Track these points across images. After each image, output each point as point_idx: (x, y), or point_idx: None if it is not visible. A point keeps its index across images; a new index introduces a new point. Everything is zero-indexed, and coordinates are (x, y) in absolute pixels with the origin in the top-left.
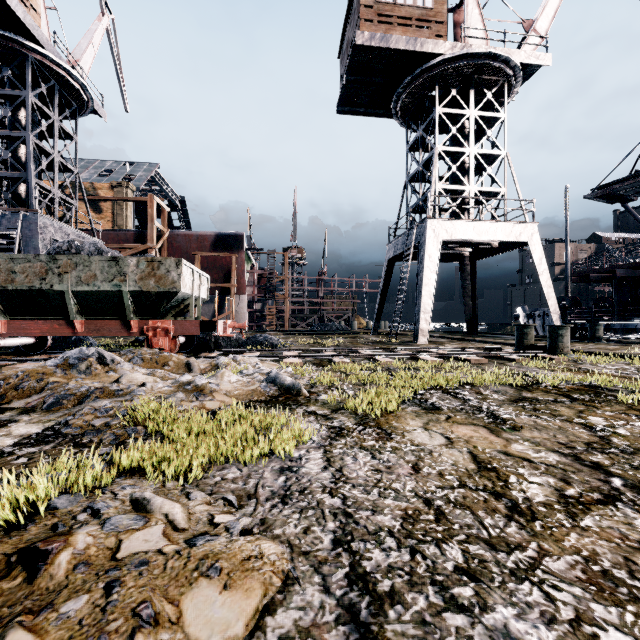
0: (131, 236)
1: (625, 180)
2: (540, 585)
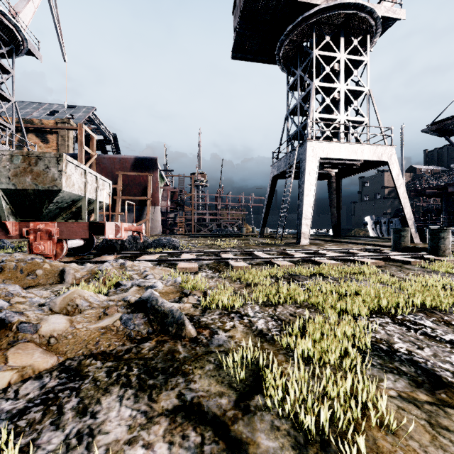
0: None
1: (453, 117)
2: None
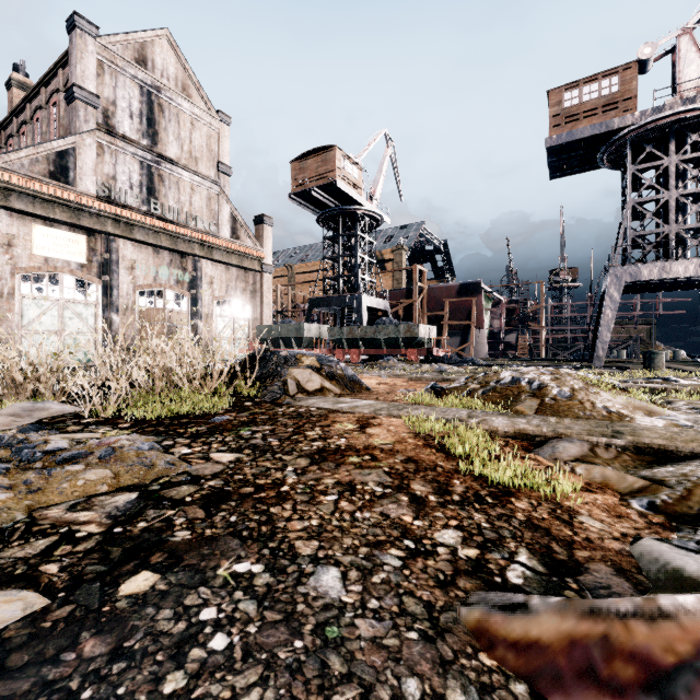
0: (404, 293)
1: None
2: None
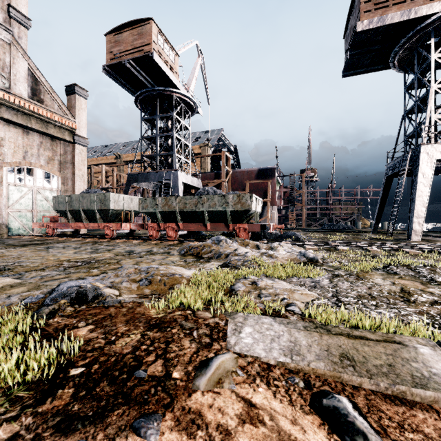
0: (212, 175)
1: None
2: (399, 310)
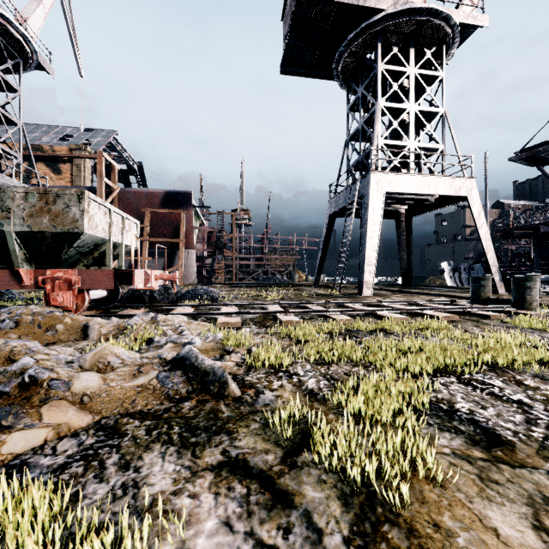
0: None
1: (547, 143)
2: None
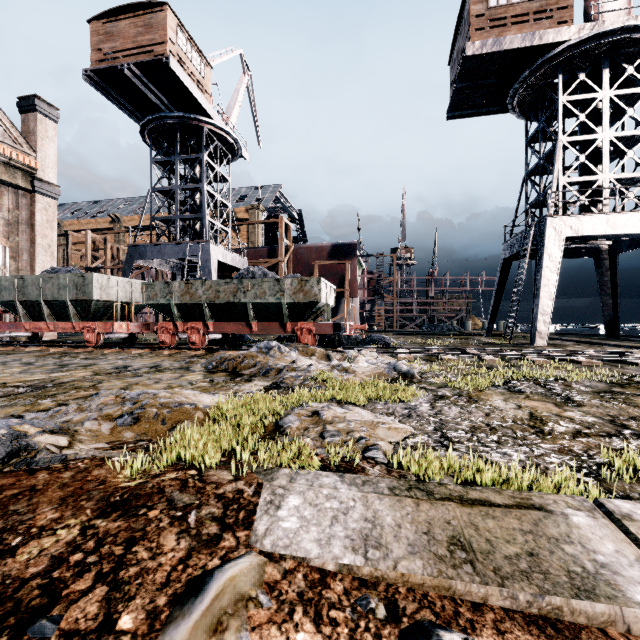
0: (265, 252)
1: None
2: (531, 448)
